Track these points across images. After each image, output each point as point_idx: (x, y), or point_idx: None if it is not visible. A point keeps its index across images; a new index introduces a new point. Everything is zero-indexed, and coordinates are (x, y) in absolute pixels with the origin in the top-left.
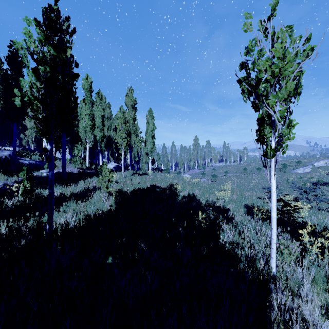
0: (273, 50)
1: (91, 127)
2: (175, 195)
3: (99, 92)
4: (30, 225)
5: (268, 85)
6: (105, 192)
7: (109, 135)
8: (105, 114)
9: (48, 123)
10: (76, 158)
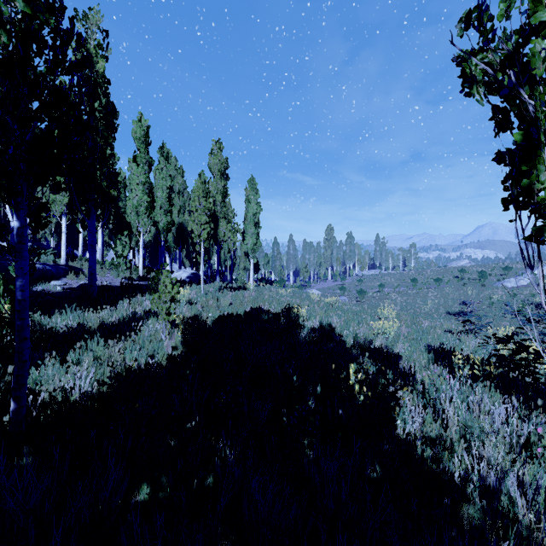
0: None
1: (147, 205)
2: (295, 327)
3: (163, 146)
4: None
5: None
6: (165, 322)
7: (181, 223)
8: (175, 186)
9: (7, 166)
10: (120, 259)
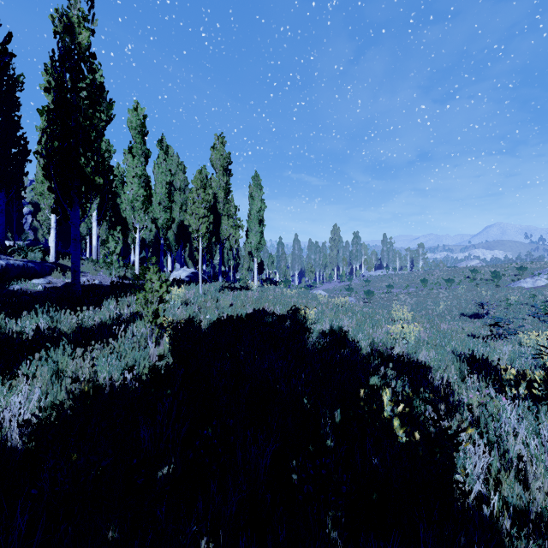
0: None
1: (143, 199)
2: (303, 331)
3: (163, 139)
4: None
5: None
6: (153, 325)
7: (182, 221)
8: (176, 182)
9: None
10: (112, 256)
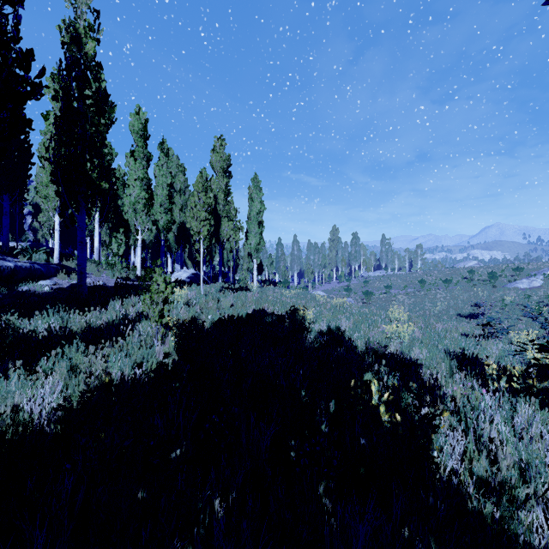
0: None
1: (145, 202)
2: (301, 331)
3: (163, 142)
4: None
5: None
6: (158, 325)
7: (182, 222)
8: (176, 184)
9: None
10: (115, 258)
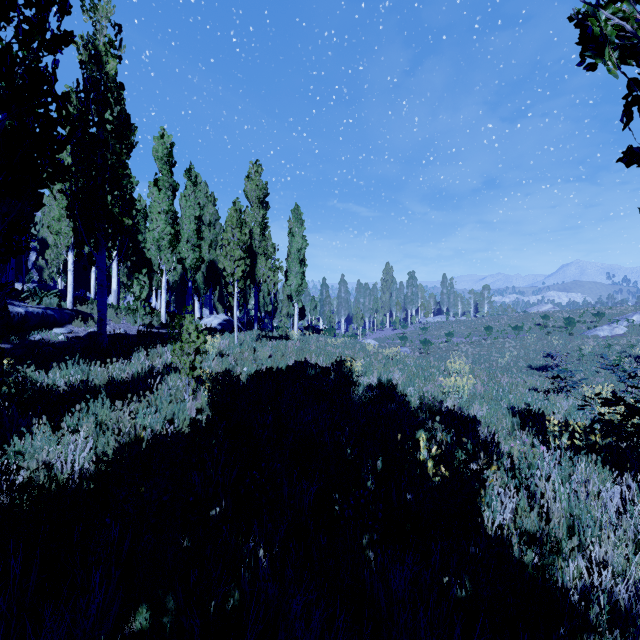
0: None
1: (170, 238)
2: (348, 384)
3: (191, 169)
4: None
5: None
6: (189, 378)
7: (212, 260)
8: (205, 216)
9: None
10: (137, 302)
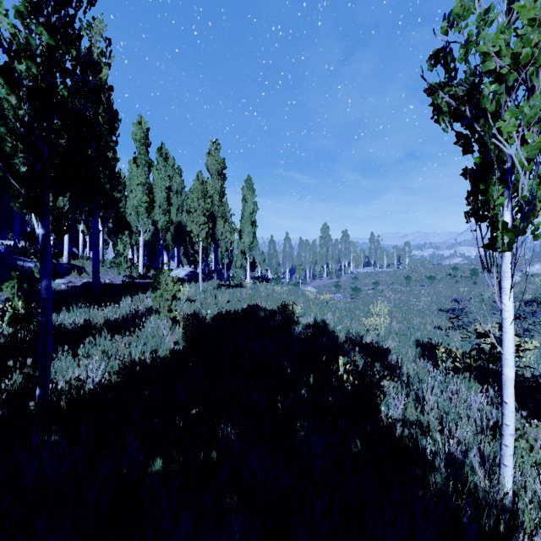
0: (516, 6)
1: (147, 205)
2: (291, 323)
3: (162, 147)
4: (8, 387)
5: (502, 88)
6: (167, 318)
7: (179, 222)
8: (173, 185)
9: (35, 180)
10: (121, 258)
